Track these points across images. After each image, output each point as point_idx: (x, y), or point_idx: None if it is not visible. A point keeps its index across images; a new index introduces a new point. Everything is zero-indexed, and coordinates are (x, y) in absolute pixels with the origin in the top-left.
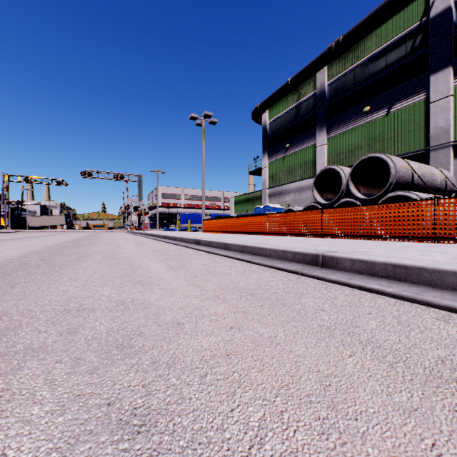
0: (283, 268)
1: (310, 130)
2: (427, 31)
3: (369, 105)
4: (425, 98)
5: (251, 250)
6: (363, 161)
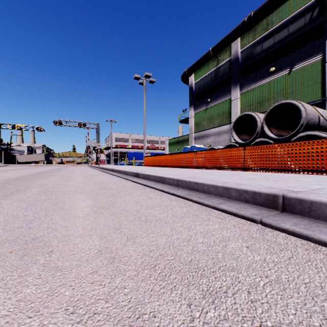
0: (231, 211)
1: (227, 87)
2: (323, 4)
3: (274, 66)
4: (321, 59)
5: (187, 185)
6: (275, 107)
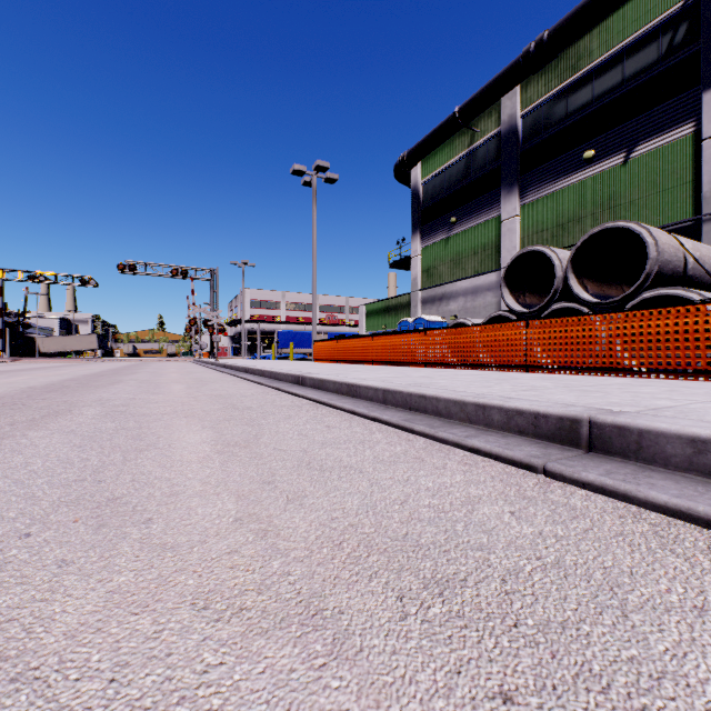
0: (489, 450)
1: (492, 192)
2: (697, 16)
3: (593, 147)
4: (693, 132)
5: (404, 401)
6: (594, 237)
